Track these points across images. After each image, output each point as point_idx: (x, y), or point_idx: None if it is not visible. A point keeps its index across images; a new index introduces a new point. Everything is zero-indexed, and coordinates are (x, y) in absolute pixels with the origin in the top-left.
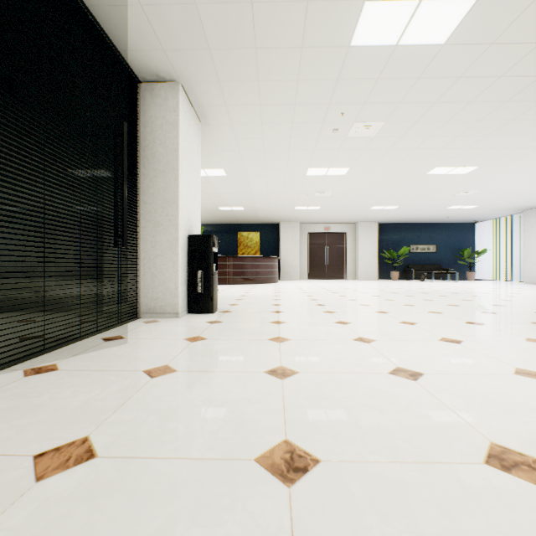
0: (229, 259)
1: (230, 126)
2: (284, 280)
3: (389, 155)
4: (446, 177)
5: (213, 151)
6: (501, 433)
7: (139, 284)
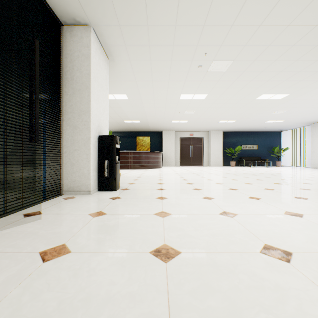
0: (130, 153)
1: (129, 62)
2: (165, 167)
3: (233, 85)
4: (268, 101)
5: (118, 81)
6: None
7: (62, 170)
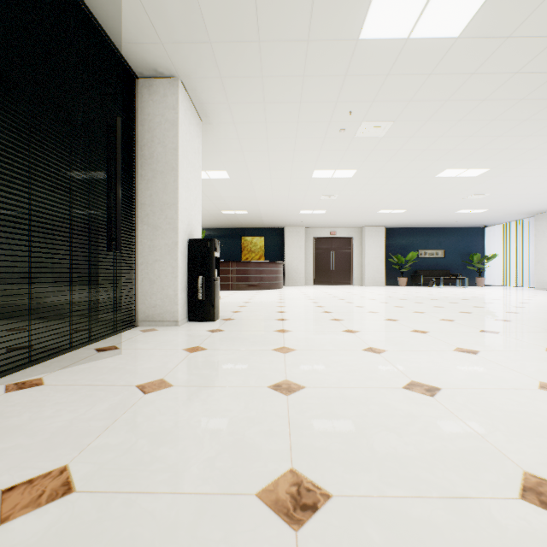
0: (232, 264)
1: (233, 125)
2: (289, 286)
3: (397, 156)
4: (457, 180)
5: (215, 151)
6: (534, 460)
7: (136, 290)
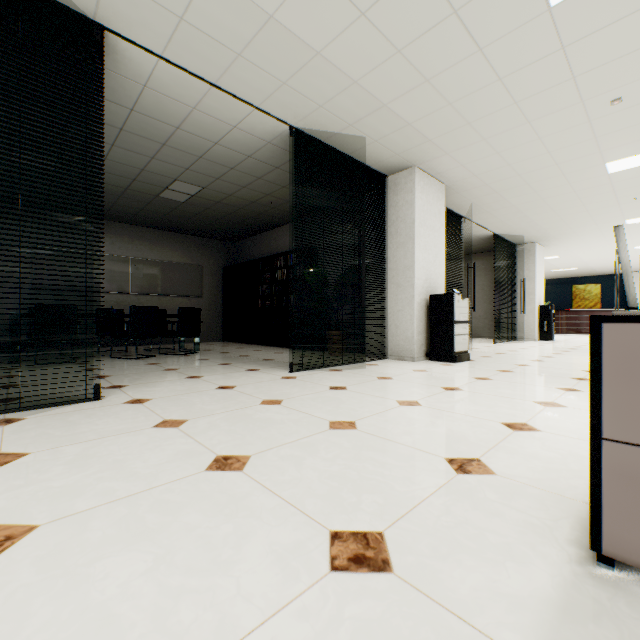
0: (561, 312)
1: (562, 245)
2: None
3: None
4: None
5: (549, 252)
6: None
7: (516, 327)
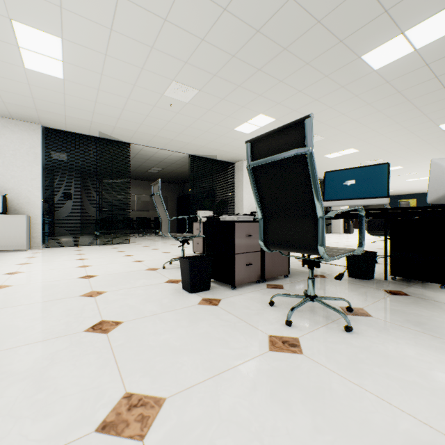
0: None
1: None
2: None
3: None
4: None
5: None
6: None
7: (331, 226)
